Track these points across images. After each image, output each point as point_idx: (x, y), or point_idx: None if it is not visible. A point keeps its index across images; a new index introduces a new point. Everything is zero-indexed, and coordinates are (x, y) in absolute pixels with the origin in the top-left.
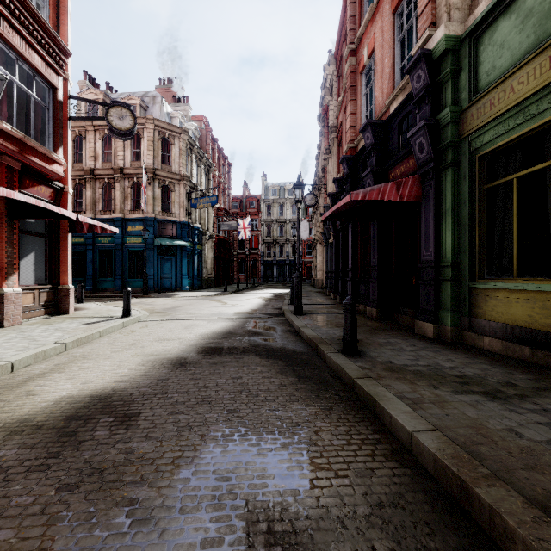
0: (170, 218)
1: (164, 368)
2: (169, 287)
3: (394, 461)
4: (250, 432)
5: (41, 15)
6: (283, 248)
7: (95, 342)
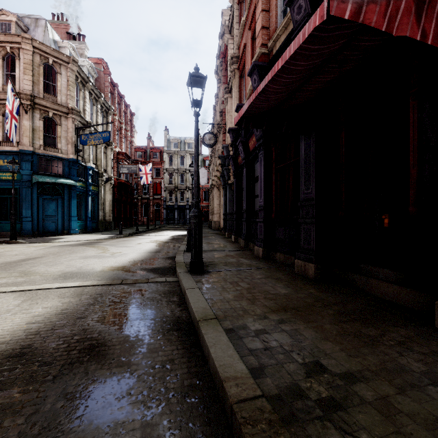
0: (55, 154)
1: None
2: (53, 231)
3: None
4: None
5: None
6: (184, 194)
7: None
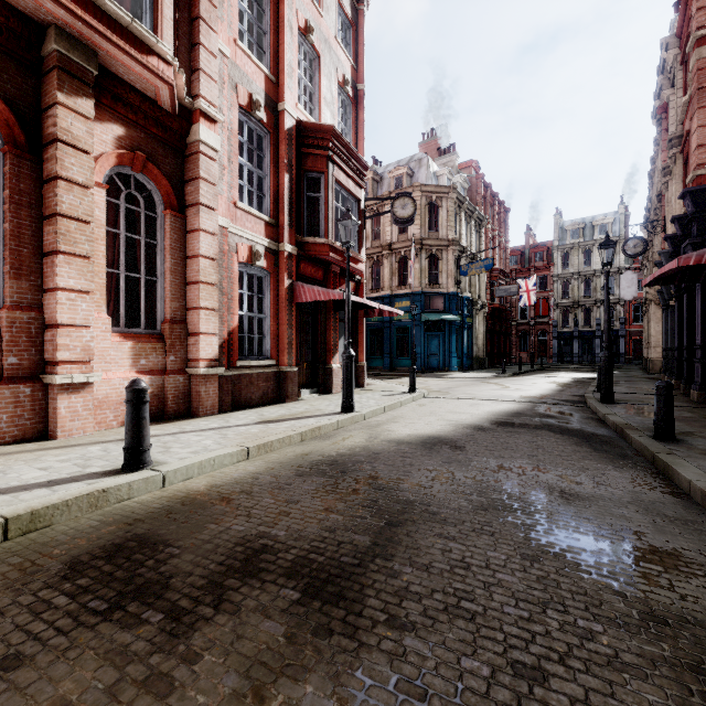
0: (437, 290)
1: (467, 429)
2: (436, 367)
3: (668, 495)
4: (547, 465)
5: (354, 149)
6: (590, 313)
7: (399, 409)
